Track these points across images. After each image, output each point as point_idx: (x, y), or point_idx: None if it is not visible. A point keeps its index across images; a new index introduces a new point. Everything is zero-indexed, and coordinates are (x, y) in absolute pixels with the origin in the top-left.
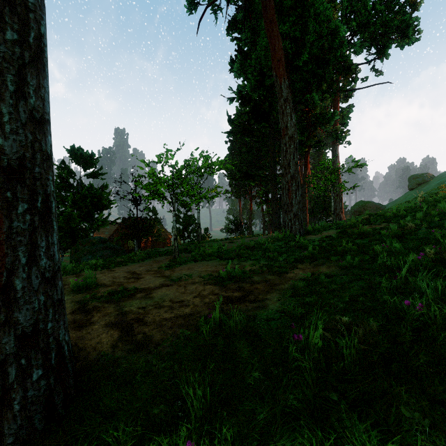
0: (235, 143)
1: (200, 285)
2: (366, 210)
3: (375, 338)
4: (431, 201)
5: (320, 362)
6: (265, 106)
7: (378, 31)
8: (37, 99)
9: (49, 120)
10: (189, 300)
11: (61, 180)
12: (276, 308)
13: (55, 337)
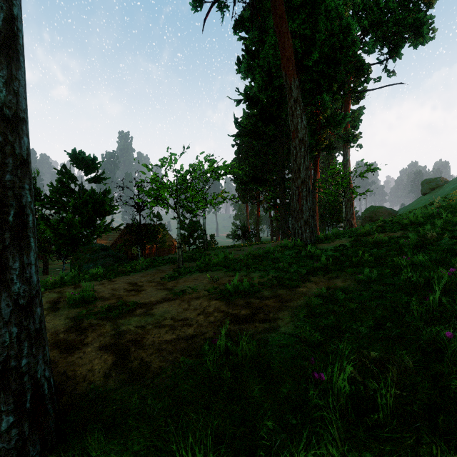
0: (242, 147)
1: (205, 300)
2: (377, 216)
3: (413, 378)
4: (449, 207)
5: (348, 410)
6: (273, 108)
7: (390, 30)
8: (9, 93)
9: (25, 118)
10: (193, 318)
11: (62, 185)
12: (289, 331)
13: (31, 375)
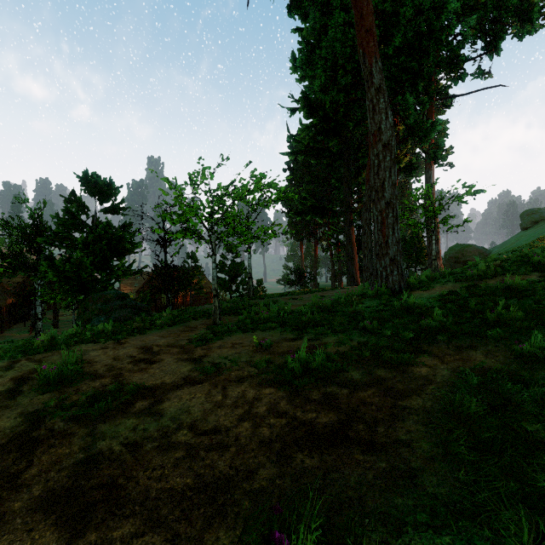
0: (296, 172)
1: (251, 386)
2: (465, 256)
3: None
4: None
5: None
6: (338, 115)
7: (489, 15)
8: None
9: None
10: (230, 427)
11: (70, 217)
12: (447, 491)
13: None
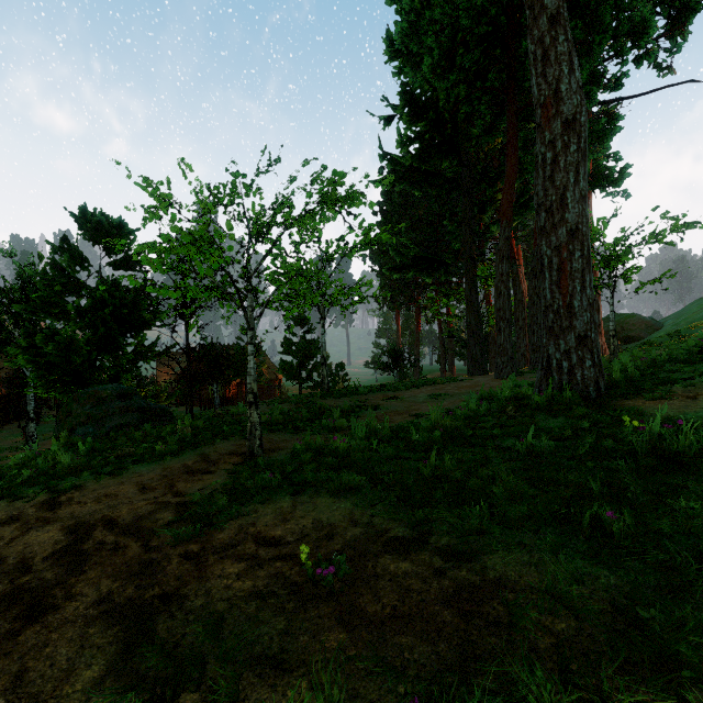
0: (391, 215)
1: None
2: (626, 330)
3: None
4: None
5: None
6: (457, 117)
7: None
8: None
9: None
10: None
11: (60, 273)
12: None
13: None
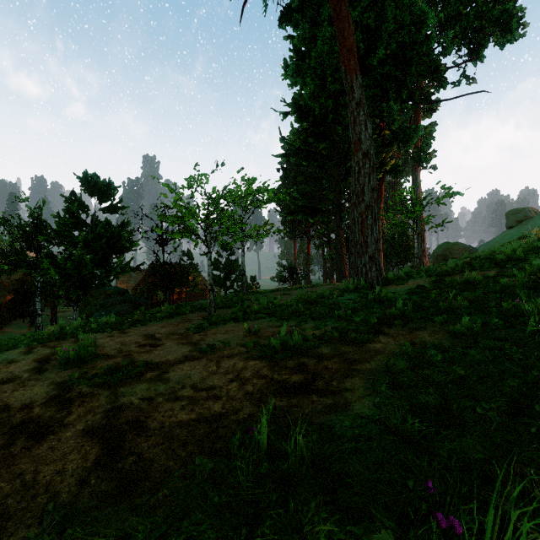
0: (289, 171)
1: (240, 359)
2: (452, 254)
3: None
4: None
5: None
6: (327, 120)
7: (471, 25)
8: None
9: None
10: (222, 386)
11: (70, 216)
12: (366, 411)
13: None
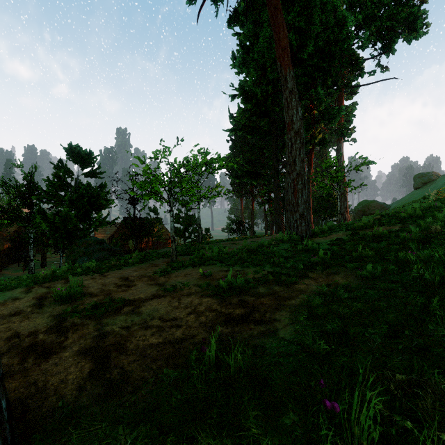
0: (237, 142)
1: (196, 297)
2: (370, 210)
3: None
4: None
5: None
6: (267, 102)
7: (384, 25)
8: None
9: None
10: (182, 317)
11: (58, 179)
12: (288, 335)
13: None
